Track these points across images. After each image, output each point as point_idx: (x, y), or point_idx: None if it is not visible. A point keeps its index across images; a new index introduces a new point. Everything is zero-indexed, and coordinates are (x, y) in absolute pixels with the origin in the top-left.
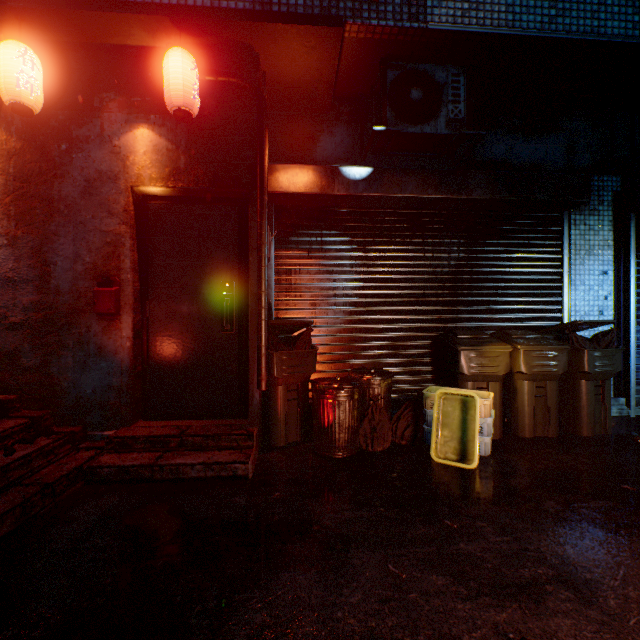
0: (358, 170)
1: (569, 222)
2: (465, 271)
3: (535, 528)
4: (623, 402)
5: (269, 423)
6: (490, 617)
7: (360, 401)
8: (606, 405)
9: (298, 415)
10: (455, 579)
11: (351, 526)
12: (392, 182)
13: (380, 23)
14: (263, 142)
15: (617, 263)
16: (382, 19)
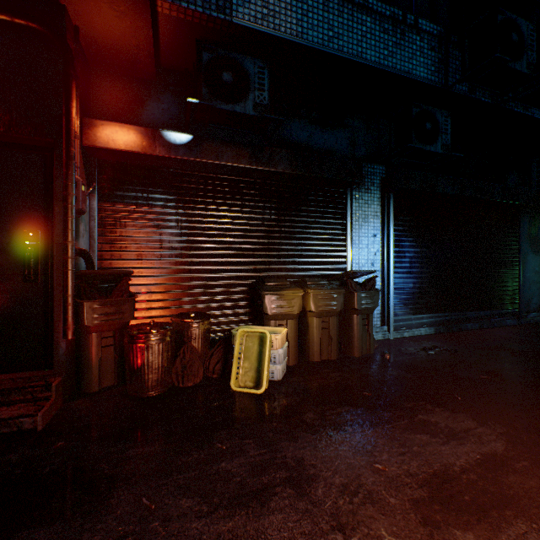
0: (179, 136)
1: (352, 197)
2: (276, 230)
3: (290, 438)
4: (386, 329)
5: (81, 371)
6: (217, 529)
7: (172, 343)
8: (370, 332)
9: (115, 360)
10: (202, 498)
11: (126, 464)
12: (210, 150)
13: (190, 6)
14: (69, 94)
15: (383, 229)
16: (192, 4)
